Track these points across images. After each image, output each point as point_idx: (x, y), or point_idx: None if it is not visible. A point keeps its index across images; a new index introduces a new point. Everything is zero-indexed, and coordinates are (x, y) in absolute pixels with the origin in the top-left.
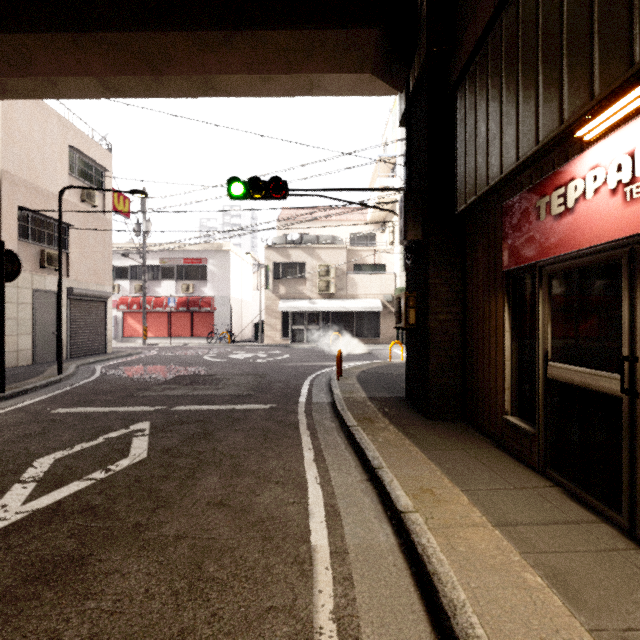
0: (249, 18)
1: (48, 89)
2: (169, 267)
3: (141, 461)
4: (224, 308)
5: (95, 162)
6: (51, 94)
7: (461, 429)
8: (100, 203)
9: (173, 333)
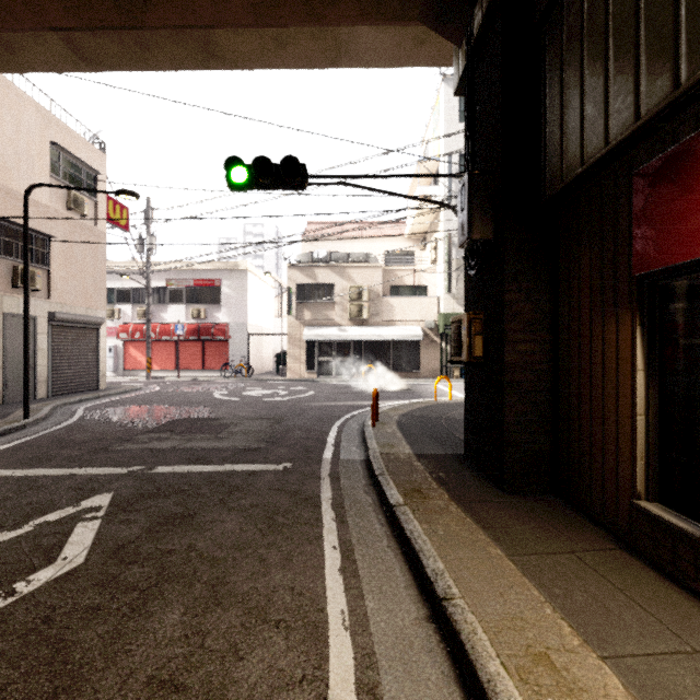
0: None
1: (6, 58)
2: (177, 289)
3: (71, 572)
4: (240, 336)
5: (84, 163)
6: (11, 65)
7: (556, 510)
8: (91, 212)
9: (182, 365)
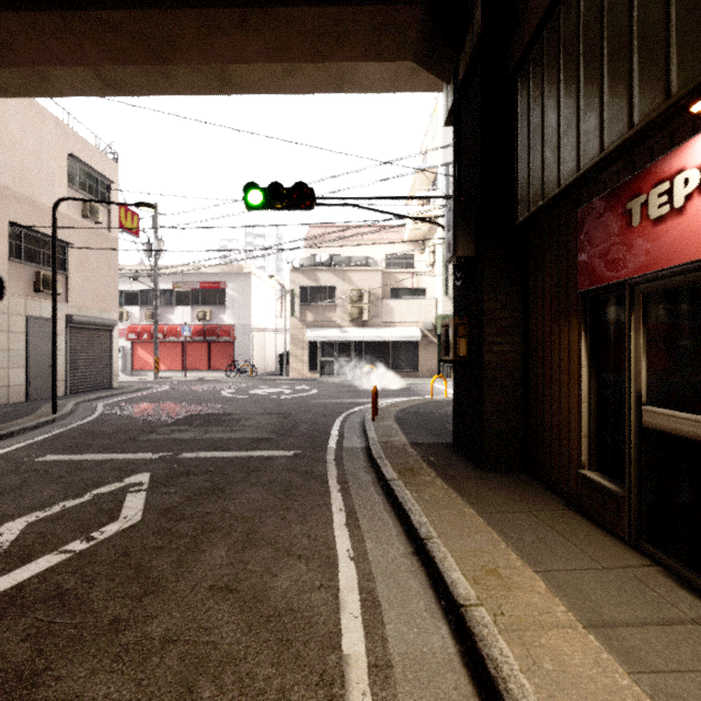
0: None
1: (39, 85)
2: (184, 292)
3: (133, 526)
4: (245, 337)
5: (99, 173)
6: (43, 91)
7: (524, 484)
8: (105, 219)
9: (188, 365)
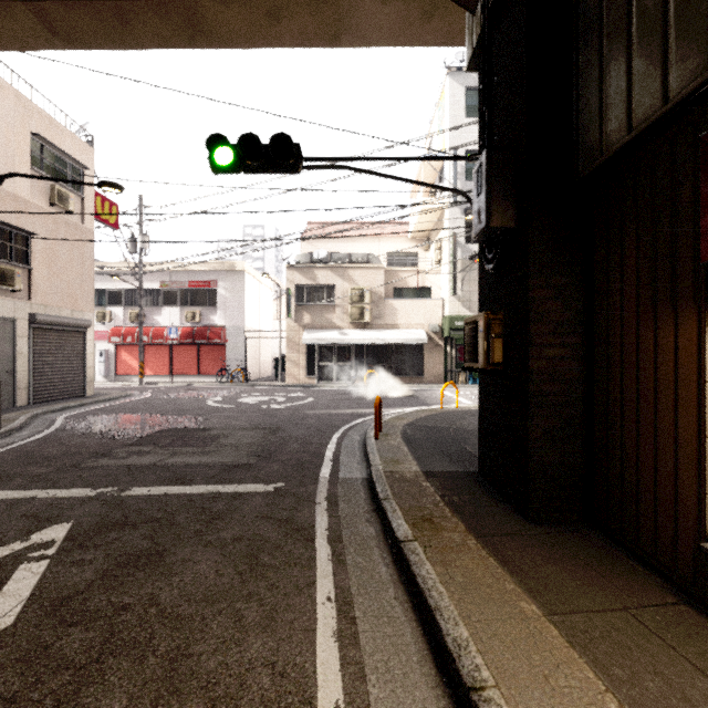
0: None
1: None
2: (171, 291)
3: None
4: (237, 340)
5: (69, 156)
6: None
7: (594, 547)
8: (77, 209)
9: (176, 370)
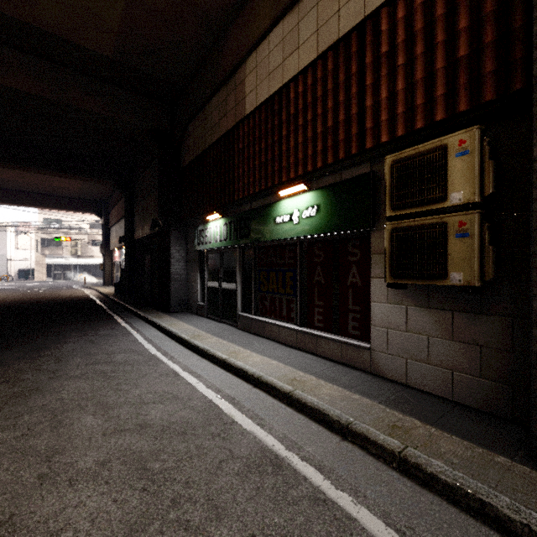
0: (63, 208)
1: None
2: None
3: (48, 291)
4: (2, 261)
5: None
6: None
7: (110, 286)
8: None
9: None
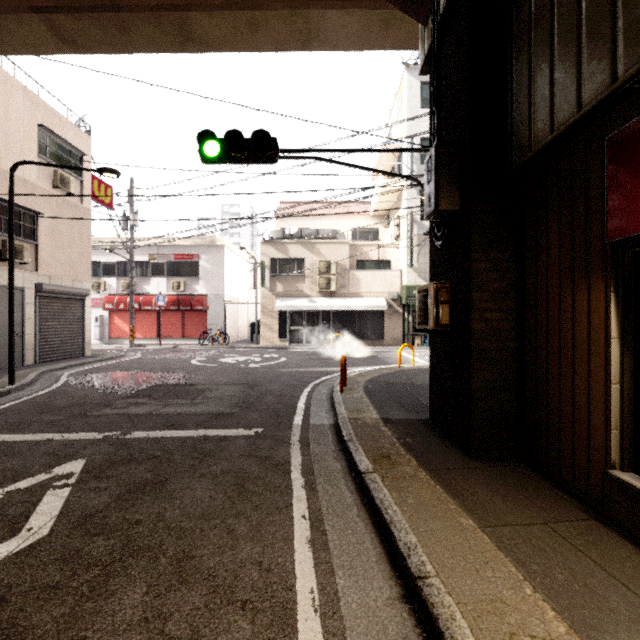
0: None
1: None
2: (159, 263)
3: (33, 545)
4: (217, 307)
5: (70, 144)
6: None
7: (524, 477)
8: (77, 191)
9: (163, 334)
